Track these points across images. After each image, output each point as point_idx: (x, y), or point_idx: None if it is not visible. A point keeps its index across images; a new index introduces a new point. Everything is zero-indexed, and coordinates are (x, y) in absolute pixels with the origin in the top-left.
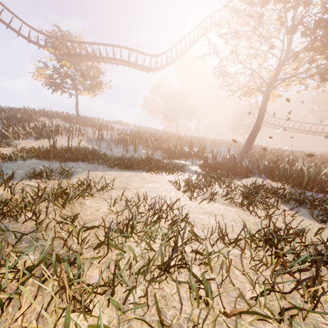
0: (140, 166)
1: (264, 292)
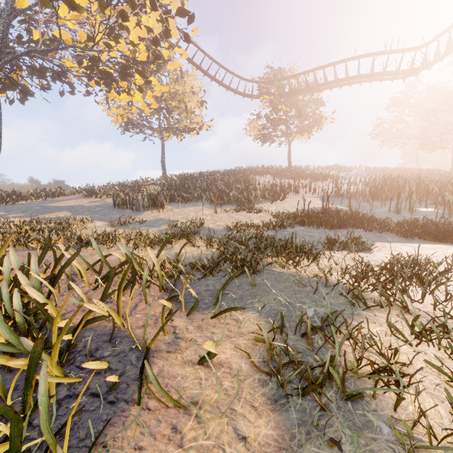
0: None
1: None
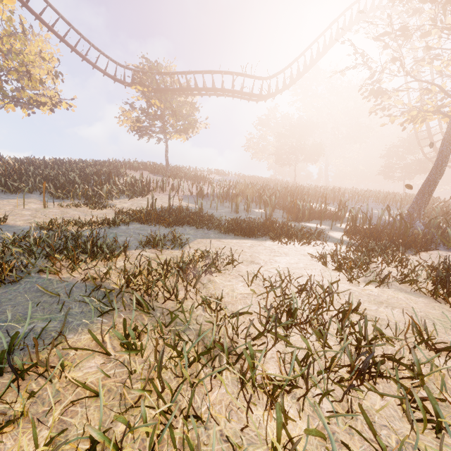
0: (261, 232)
1: None
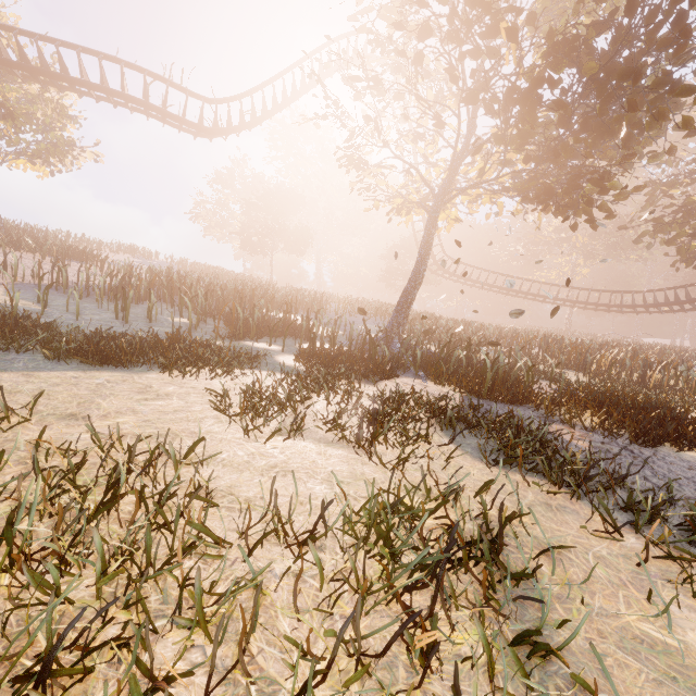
0: (147, 356)
1: (314, 678)
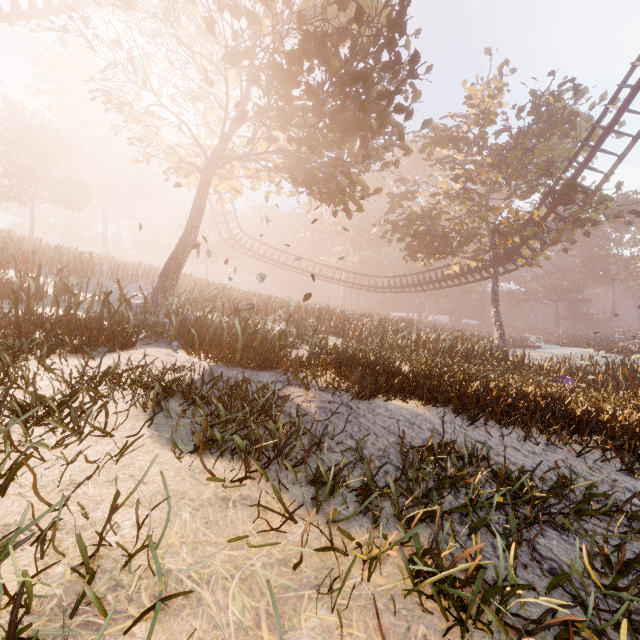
0: None
1: None
